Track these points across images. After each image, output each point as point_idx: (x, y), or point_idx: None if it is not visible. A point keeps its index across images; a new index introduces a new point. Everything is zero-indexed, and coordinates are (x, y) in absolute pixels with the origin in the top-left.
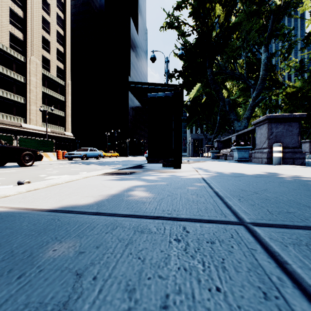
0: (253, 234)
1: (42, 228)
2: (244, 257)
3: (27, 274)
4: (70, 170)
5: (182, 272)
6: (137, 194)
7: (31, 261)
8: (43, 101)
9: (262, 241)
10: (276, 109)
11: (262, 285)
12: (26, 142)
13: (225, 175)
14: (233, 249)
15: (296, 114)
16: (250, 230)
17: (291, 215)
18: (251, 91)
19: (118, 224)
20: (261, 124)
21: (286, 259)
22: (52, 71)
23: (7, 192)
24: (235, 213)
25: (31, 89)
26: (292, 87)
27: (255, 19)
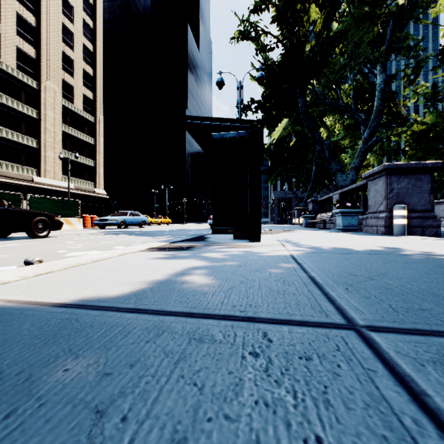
0: (370, 345)
1: (50, 334)
2: (358, 384)
3: (19, 411)
4: (101, 244)
5: (261, 410)
6: (196, 279)
7: (29, 389)
8: (65, 145)
9: (384, 357)
10: (397, 155)
11: (389, 433)
12: (40, 203)
13: (325, 251)
14: (340, 369)
15: (427, 163)
16: (365, 337)
17: (426, 313)
18: (361, 130)
19: (165, 328)
20: (376, 176)
21: (424, 387)
22: (76, 102)
23: (5, 276)
24: (341, 310)
25: (47, 127)
26: (420, 123)
27: (367, 26)
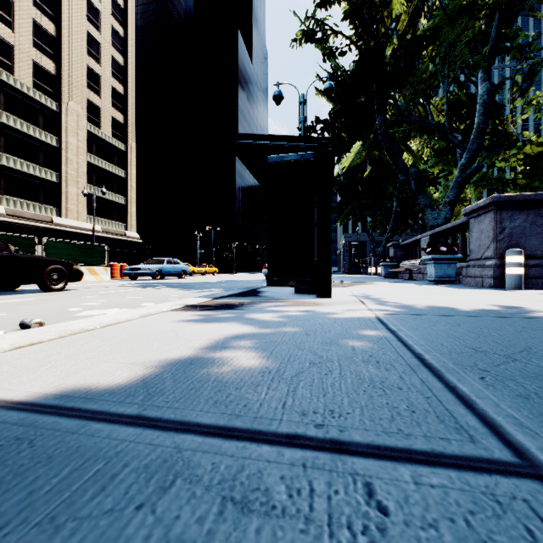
0: None
1: None
2: None
3: None
4: (128, 299)
5: None
6: (243, 358)
7: None
8: (90, 179)
9: None
10: (505, 186)
11: None
12: (59, 248)
13: (423, 312)
14: None
15: None
16: None
17: None
18: (457, 154)
19: (180, 466)
20: (481, 212)
21: None
22: (104, 126)
23: None
24: (493, 425)
25: (69, 157)
26: (536, 144)
27: (466, 22)
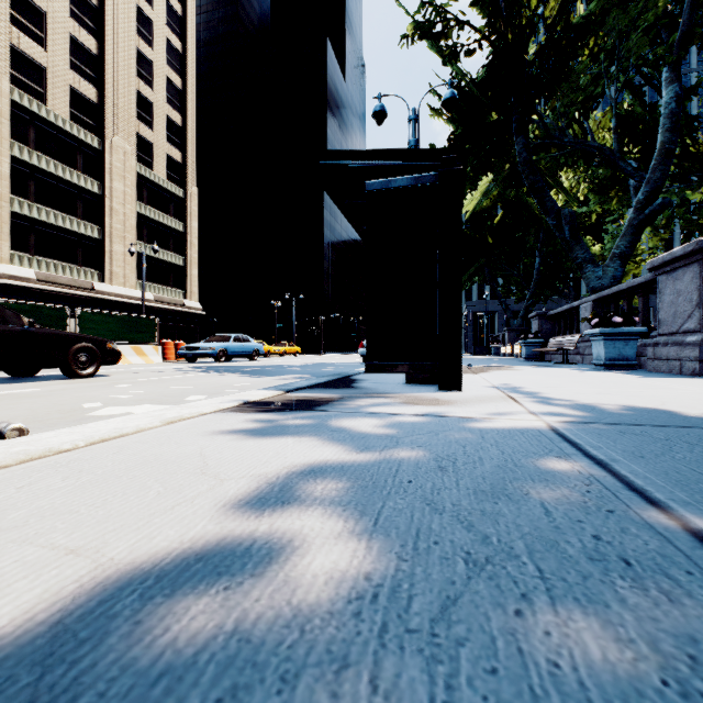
0: None
1: None
2: None
3: None
4: (172, 390)
5: None
6: (316, 537)
7: None
8: (140, 234)
9: None
10: None
11: None
12: (96, 321)
13: (626, 419)
14: None
15: None
16: None
17: None
18: (631, 188)
19: None
20: (678, 265)
21: None
22: (157, 167)
23: None
24: None
25: (114, 207)
26: None
27: (644, 2)
